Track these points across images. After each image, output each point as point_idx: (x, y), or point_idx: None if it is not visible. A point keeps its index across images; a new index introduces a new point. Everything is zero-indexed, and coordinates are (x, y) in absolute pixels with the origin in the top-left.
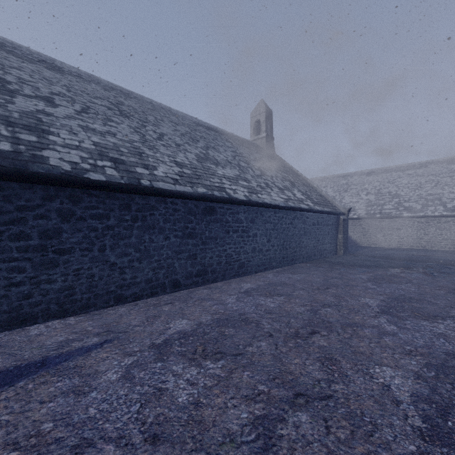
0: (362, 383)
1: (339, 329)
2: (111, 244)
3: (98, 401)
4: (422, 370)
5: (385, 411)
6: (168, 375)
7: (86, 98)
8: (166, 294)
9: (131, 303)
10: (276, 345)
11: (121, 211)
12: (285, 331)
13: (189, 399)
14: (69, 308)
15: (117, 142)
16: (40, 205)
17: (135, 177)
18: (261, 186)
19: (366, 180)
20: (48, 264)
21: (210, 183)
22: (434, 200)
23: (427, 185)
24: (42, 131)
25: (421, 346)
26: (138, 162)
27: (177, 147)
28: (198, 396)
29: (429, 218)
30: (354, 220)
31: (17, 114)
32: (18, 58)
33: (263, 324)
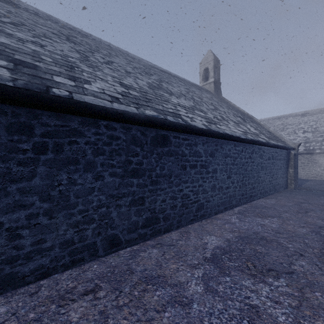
0: None
1: None
2: None
3: None
4: None
5: None
6: None
7: (29, 22)
8: (96, 259)
9: (31, 285)
10: None
11: (13, 135)
12: None
13: None
14: None
15: (41, 51)
16: None
17: (44, 84)
18: (217, 118)
19: (301, 120)
20: None
21: (163, 107)
22: None
23: None
24: None
25: None
26: (62, 72)
27: (126, 73)
28: None
29: None
30: None
31: None
32: None
33: None
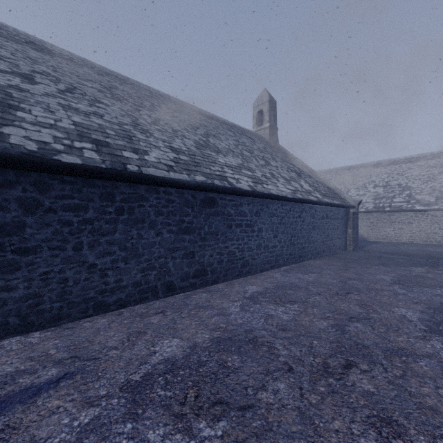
0: None
1: (383, 360)
2: (89, 242)
3: None
4: None
5: None
6: None
7: (74, 79)
8: (157, 299)
9: (114, 311)
10: (300, 388)
11: (103, 201)
12: (309, 362)
13: None
14: (34, 321)
15: (104, 124)
16: None
17: (120, 161)
18: (266, 176)
19: (373, 172)
20: (6, 267)
21: (210, 171)
22: None
23: (441, 176)
24: (8, 106)
25: None
26: (126, 145)
27: (174, 133)
28: None
29: None
30: (361, 214)
31: None
32: (2, 37)
33: (277, 348)
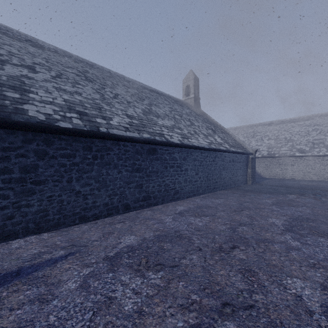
0: (278, 293)
1: (254, 244)
2: (76, 177)
3: (58, 309)
4: (326, 281)
5: (301, 321)
6: (117, 285)
7: (60, 67)
8: (119, 215)
9: (92, 221)
10: (204, 258)
11: (85, 151)
12: (211, 246)
13: (134, 307)
14: (43, 226)
15: (82, 99)
16: (21, 146)
17: (95, 125)
18: (191, 133)
19: (268, 129)
20: (27, 192)
21: (153, 130)
22: (318, 144)
23: (313, 132)
24: (24, 90)
25: (322, 260)
26: (98, 114)
27: (128, 104)
28: (141, 305)
29: (315, 157)
30: (259, 159)
31: (5, 78)
32: (10, 38)
33: (194, 240)
